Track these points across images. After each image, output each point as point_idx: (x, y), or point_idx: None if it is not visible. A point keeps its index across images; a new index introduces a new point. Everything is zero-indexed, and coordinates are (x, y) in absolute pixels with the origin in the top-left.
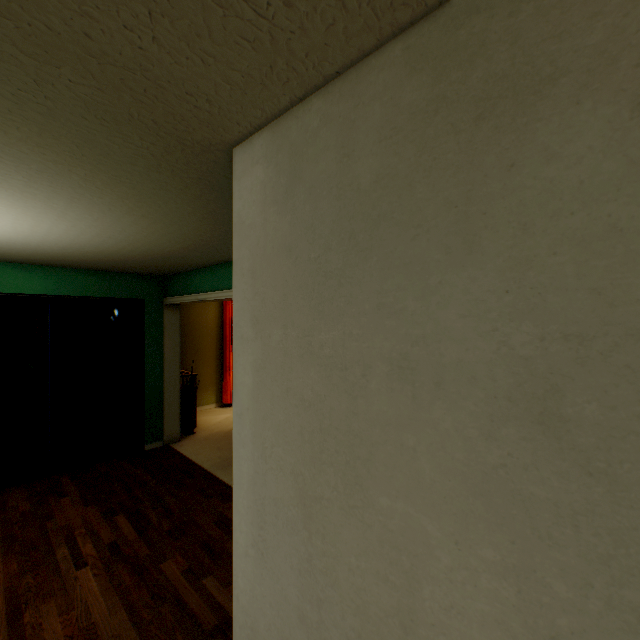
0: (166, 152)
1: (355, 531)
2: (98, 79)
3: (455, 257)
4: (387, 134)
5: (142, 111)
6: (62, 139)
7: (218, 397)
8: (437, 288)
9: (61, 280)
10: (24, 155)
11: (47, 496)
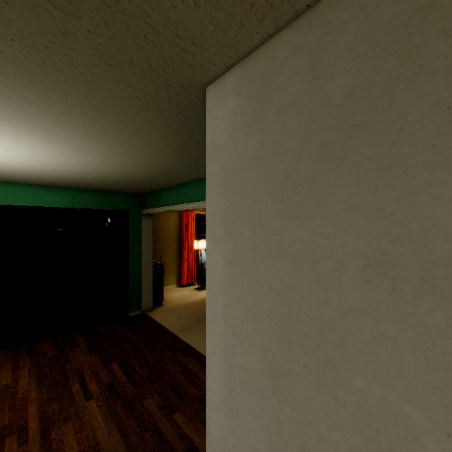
0: (155, 93)
1: (326, 406)
2: (109, 28)
3: (447, 157)
4: (362, 51)
5: (140, 56)
6: (80, 85)
7: (177, 280)
8: (423, 188)
9: (74, 197)
10: (52, 101)
11: (65, 346)
